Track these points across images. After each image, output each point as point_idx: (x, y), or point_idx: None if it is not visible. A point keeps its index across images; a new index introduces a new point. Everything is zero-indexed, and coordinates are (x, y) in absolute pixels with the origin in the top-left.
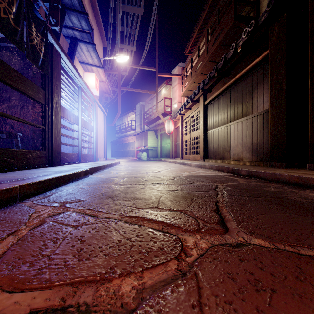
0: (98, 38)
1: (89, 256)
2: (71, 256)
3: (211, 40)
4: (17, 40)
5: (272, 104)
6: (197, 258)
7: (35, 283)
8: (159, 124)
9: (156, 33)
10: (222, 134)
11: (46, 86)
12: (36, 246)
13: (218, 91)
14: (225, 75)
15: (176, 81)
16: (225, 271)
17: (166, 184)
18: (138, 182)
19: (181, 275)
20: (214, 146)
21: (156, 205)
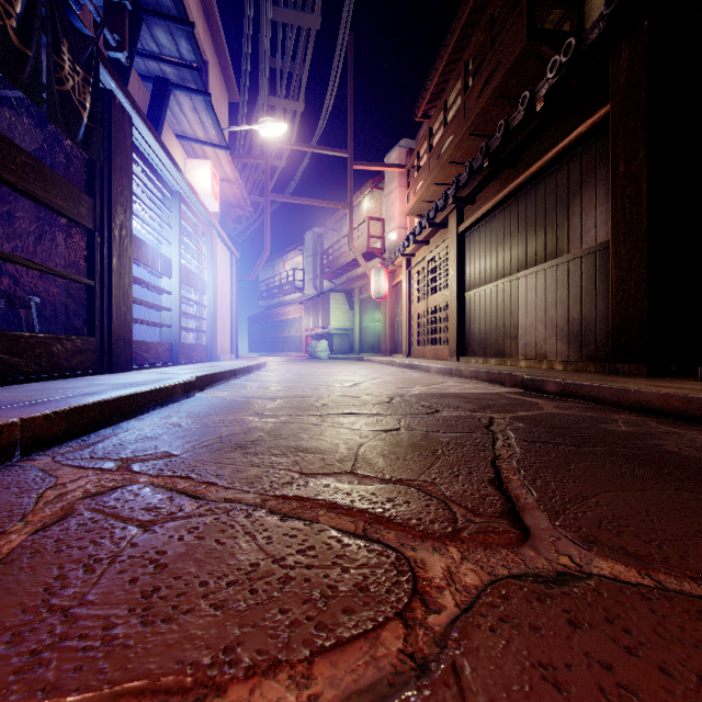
0: (218, 82)
1: (171, 612)
2: (126, 612)
3: (474, 87)
4: (27, 79)
5: (616, 230)
6: (456, 618)
7: (13, 698)
8: (357, 278)
9: (350, 72)
10: (500, 300)
11: (96, 189)
12: (39, 581)
13: (489, 203)
14: (506, 166)
15: (396, 180)
16: (534, 659)
17: (372, 415)
18: (308, 409)
19: (415, 672)
20: (481, 328)
21: (348, 468)
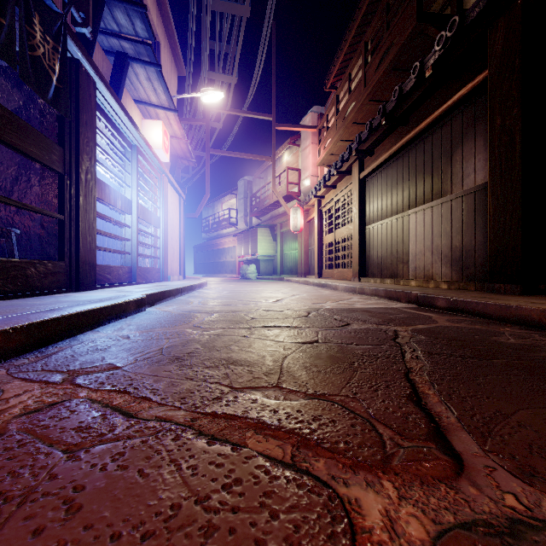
0: (169, 59)
1: None
2: None
3: (372, 62)
4: (2, 44)
5: (493, 174)
6: None
7: None
8: (279, 216)
9: (273, 52)
10: (394, 232)
11: (66, 140)
12: None
13: (386, 154)
14: (400, 124)
15: (309, 138)
16: None
17: (293, 328)
18: (239, 322)
19: None
20: (379, 254)
21: (274, 381)
